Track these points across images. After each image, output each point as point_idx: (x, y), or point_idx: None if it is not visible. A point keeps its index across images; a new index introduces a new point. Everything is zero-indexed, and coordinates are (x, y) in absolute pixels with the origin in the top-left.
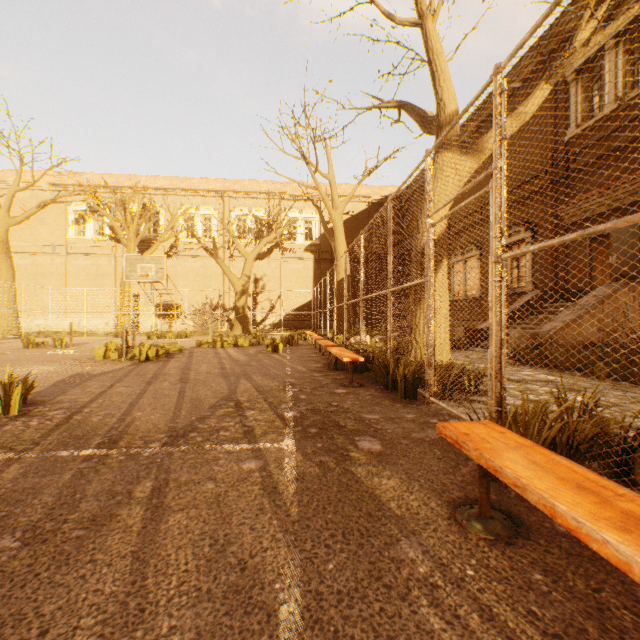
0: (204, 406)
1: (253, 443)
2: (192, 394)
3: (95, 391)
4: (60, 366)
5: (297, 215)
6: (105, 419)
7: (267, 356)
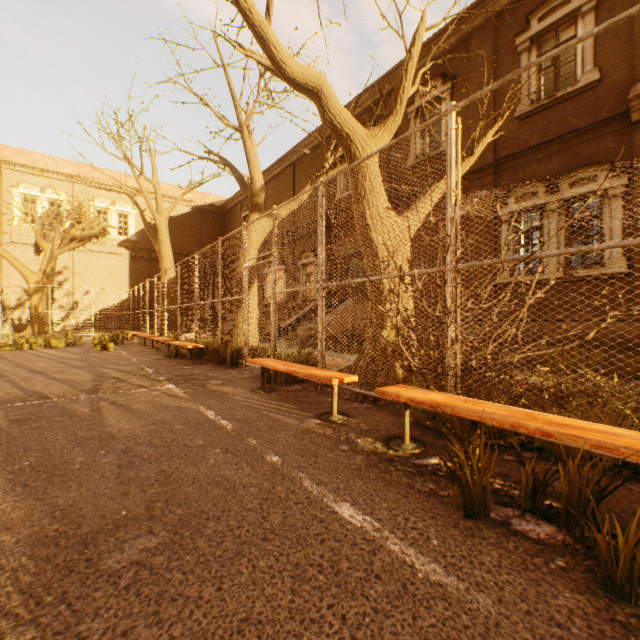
0: (89, 381)
1: (150, 388)
2: (65, 378)
3: None
4: None
5: (109, 206)
6: (11, 393)
7: (101, 353)
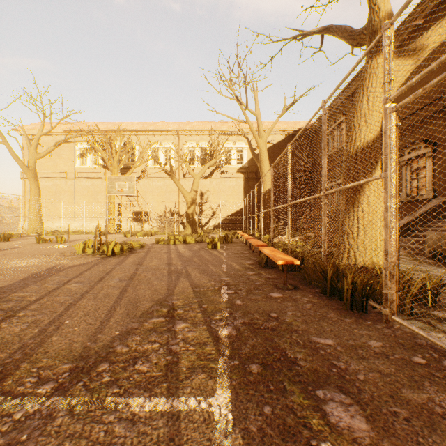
0: (136, 312)
1: (172, 397)
2: (131, 294)
3: (49, 287)
4: (46, 259)
5: (231, 146)
6: (26, 329)
7: (207, 252)
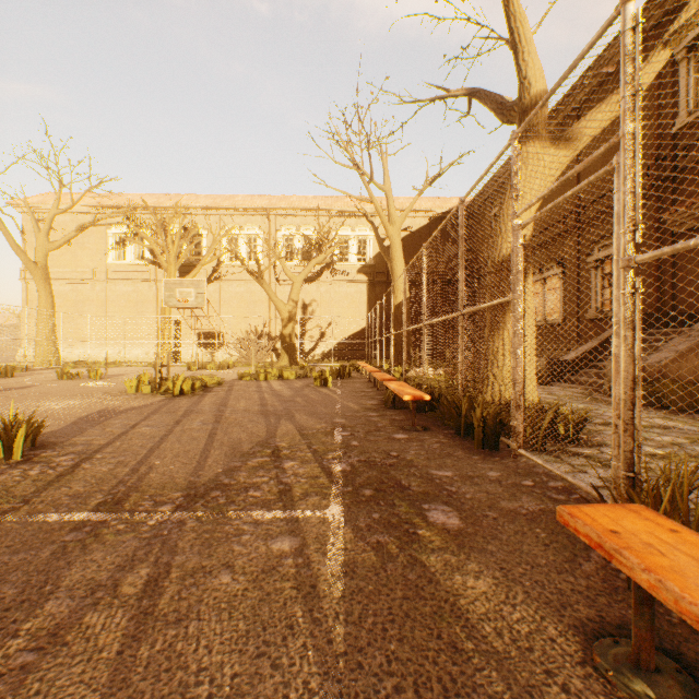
0: (235, 453)
1: (289, 510)
2: (223, 437)
3: (115, 431)
4: (88, 400)
5: (349, 233)
6: (116, 469)
7: (314, 390)
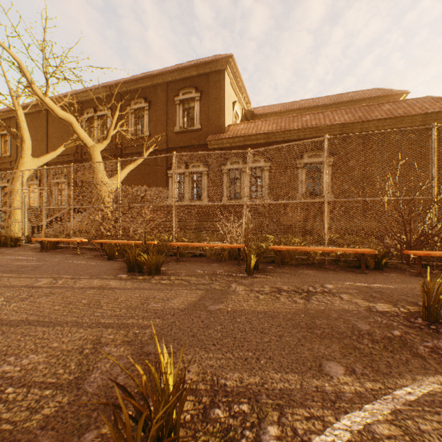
0: None
1: None
2: None
3: None
4: None
5: None
6: None
7: None
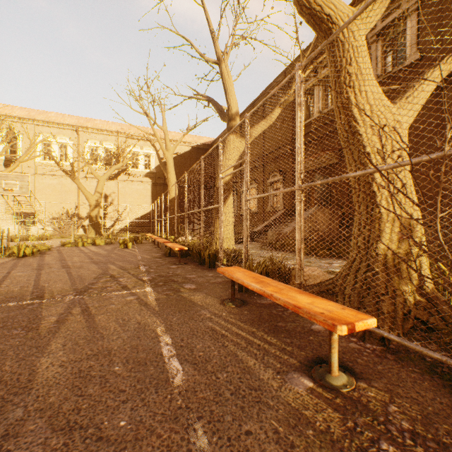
0: (90, 278)
1: (129, 290)
2: (77, 273)
3: None
4: None
5: (139, 150)
6: (24, 288)
7: (121, 250)
